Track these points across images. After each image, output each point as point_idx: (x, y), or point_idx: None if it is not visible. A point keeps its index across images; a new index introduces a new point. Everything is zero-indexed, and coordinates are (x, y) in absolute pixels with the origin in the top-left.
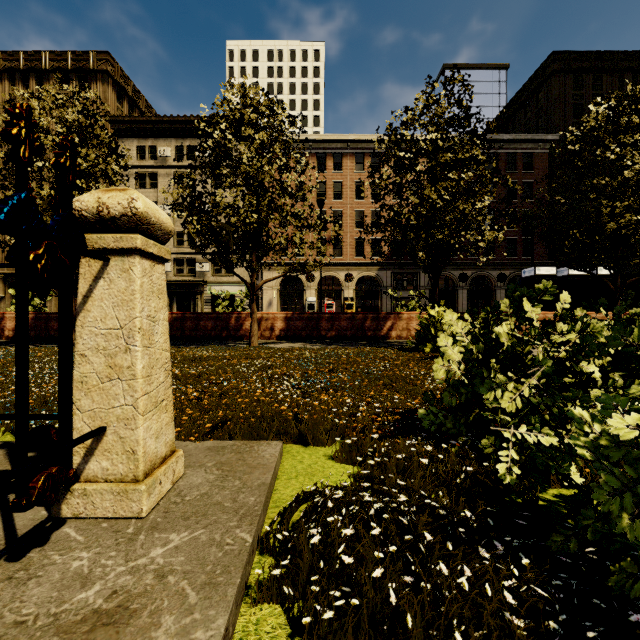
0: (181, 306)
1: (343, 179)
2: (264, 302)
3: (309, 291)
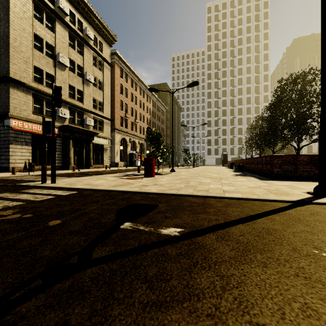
0: (74, 150)
1: (137, 96)
2: (115, 151)
3: (129, 147)
